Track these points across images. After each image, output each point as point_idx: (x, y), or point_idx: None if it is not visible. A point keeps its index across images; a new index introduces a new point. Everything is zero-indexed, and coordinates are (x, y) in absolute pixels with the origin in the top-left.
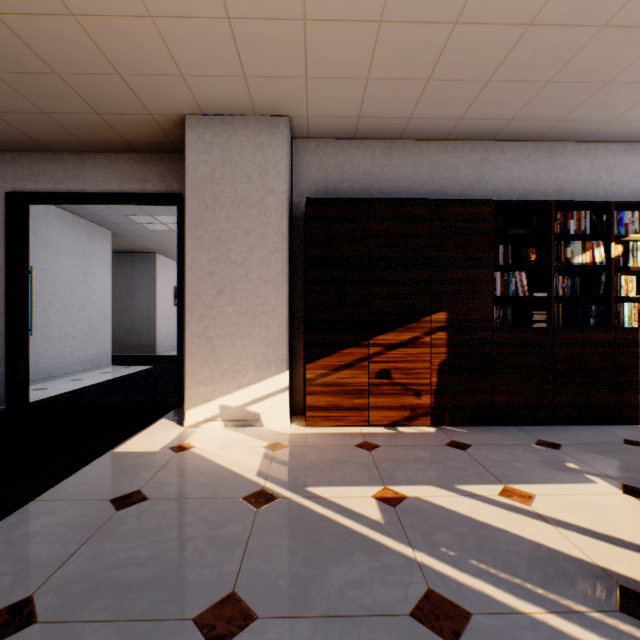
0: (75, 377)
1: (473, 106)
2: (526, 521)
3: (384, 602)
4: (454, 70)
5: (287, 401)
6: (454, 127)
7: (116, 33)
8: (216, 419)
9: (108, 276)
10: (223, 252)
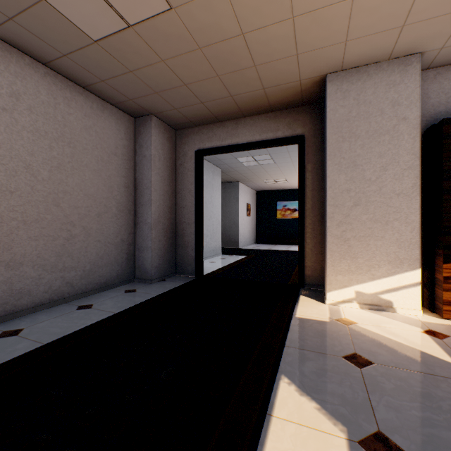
0: (209, 260)
1: None
2: None
3: None
4: None
5: (419, 294)
6: None
7: (315, 21)
8: (351, 301)
9: (220, 198)
10: (357, 173)
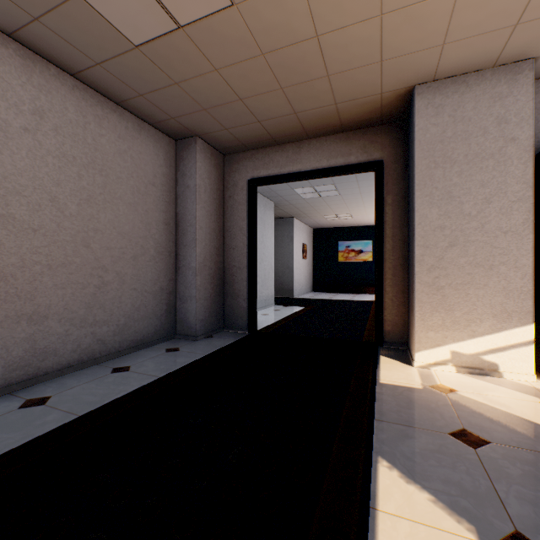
0: (261, 312)
1: None
2: None
3: None
4: None
5: (532, 355)
6: None
7: (408, 20)
8: (446, 363)
9: (272, 237)
10: (454, 206)
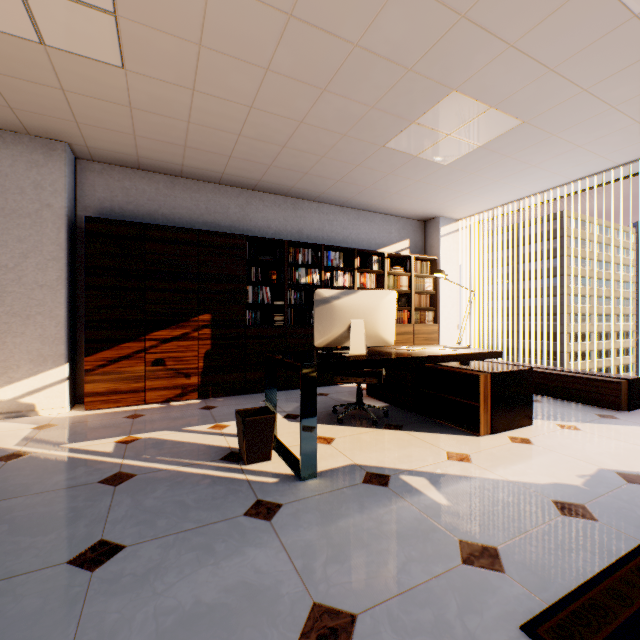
0: None
1: (228, 168)
2: (211, 437)
3: (85, 481)
4: (202, 145)
5: (66, 391)
6: (221, 177)
7: None
8: None
9: None
10: None
